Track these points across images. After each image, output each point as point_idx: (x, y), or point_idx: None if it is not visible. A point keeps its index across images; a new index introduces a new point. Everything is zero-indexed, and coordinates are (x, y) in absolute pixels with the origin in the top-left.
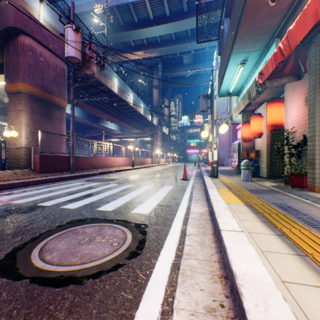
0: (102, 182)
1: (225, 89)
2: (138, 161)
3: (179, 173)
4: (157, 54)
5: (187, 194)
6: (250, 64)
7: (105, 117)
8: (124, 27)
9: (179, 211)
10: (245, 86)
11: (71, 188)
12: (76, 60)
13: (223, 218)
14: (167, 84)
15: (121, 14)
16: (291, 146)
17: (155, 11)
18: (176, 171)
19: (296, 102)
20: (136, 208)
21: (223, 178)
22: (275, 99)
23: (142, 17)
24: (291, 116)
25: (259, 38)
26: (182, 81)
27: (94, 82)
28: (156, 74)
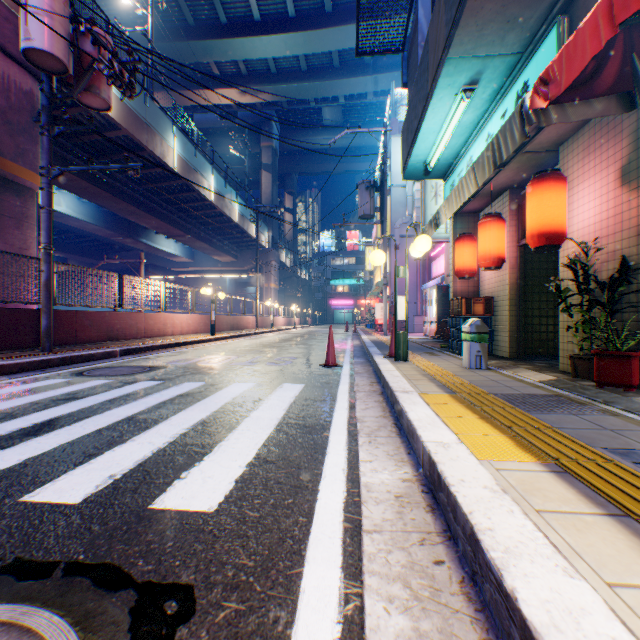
0: (117, 378)
1: (421, 159)
2: (227, 322)
3: (316, 348)
4: (269, 97)
5: (341, 410)
6: (484, 95)
7: (151, 225)
8: (197, 29)
9: (326, 490)
10: (464, 154)
11: (7, 400)
12: (55, 62)
13: (535, 579)
14: (291, 164)
15: (189, 0)
16: (595, 285)
17: (265, 3)
18: (309, 345)
19: (595, 181)
20: (177, 481)
21: (421, 362)
22: (548, 172)
23: (236, 13)
24: (580, 217)
25: (517, 14)
26: (321, 160)
27: (120, 140)
28: (268, 140)
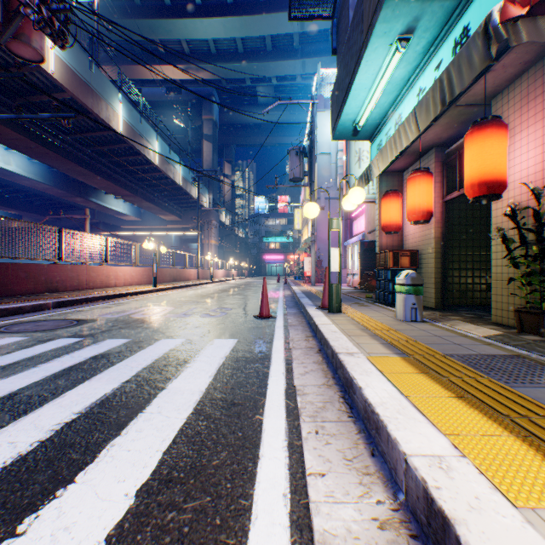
0: (34, 335)
1: (351, 118)
2: (170, 274)
3: (250, 299)
4: (209, 75)
5: (277, 376)
6: (418, 47)
7: (99, 185)
8: (143, 9)
9: None
10: (393, 112)
11: None
12: None
13: None
14: (230, 136)
15: None
16: None
17: None
18: (244, 295)
19: (536, 129)
20: None
21: (355, 314)
22: (490, 119)
23: None
24: (517, 167)
25: None
26: (256, 134)
27: (66, 102)
28: (209, 114)
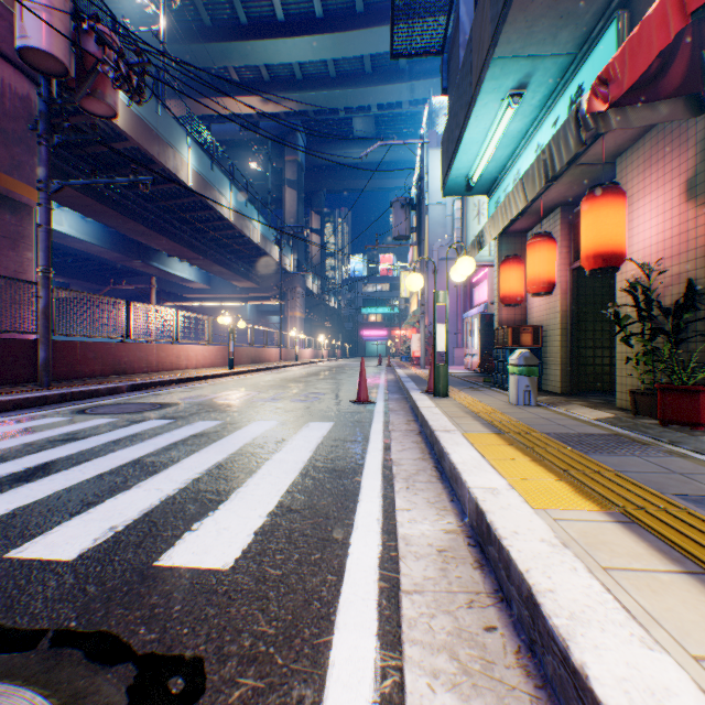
0: (124, 416)
1: (462, 173)
2: (247, 354)
3: (346, 383)
4: (294, 106)
5: (374, 452)
6: (533, 101)
7: (163, 247)
8: (214, 31)
9: (358, 544)
10: (511, 167)
11: None
12: (54, 63)
13: (608, 652)
14: (318, 180)
15: None
16: (658, 311)
17: (290, 2)
18: (338, 379)
19: (657, 196)
20: (188, 534)
21: (463, 398)
22: (606, 186)
23: (257, 13)
24: (640, 236)
25: (571, 8)
26: (352, 176)
27: (129, 152)
28: (293, 154)
